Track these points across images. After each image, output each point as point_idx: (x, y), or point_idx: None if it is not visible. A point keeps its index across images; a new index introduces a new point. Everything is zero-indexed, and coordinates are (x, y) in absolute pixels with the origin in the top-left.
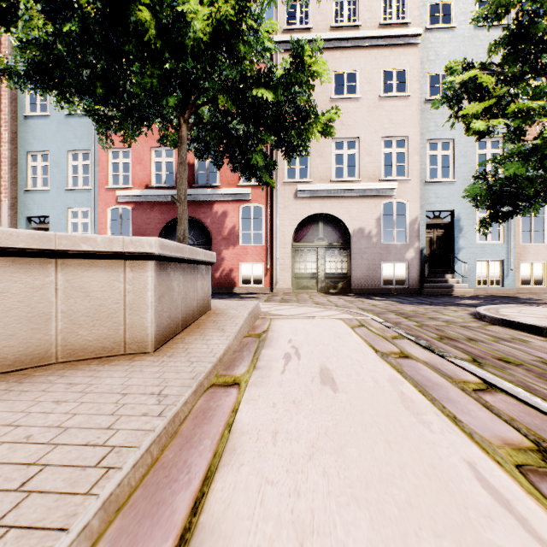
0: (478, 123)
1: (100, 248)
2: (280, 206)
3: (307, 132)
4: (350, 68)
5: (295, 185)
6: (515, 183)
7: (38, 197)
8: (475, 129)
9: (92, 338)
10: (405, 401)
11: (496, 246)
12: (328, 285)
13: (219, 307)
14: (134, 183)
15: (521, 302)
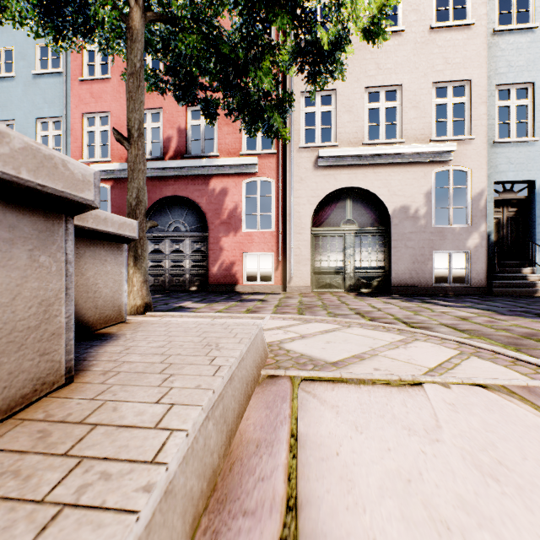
0: None
1: None
2: (295, 179)
3: (353, 2)
4: None
5: (315, 151)
6: None
7: None
8: None
9: None
10: None
11: None
12: (359, 282)
13: (128, 357)
14: (113, 155)
15: None
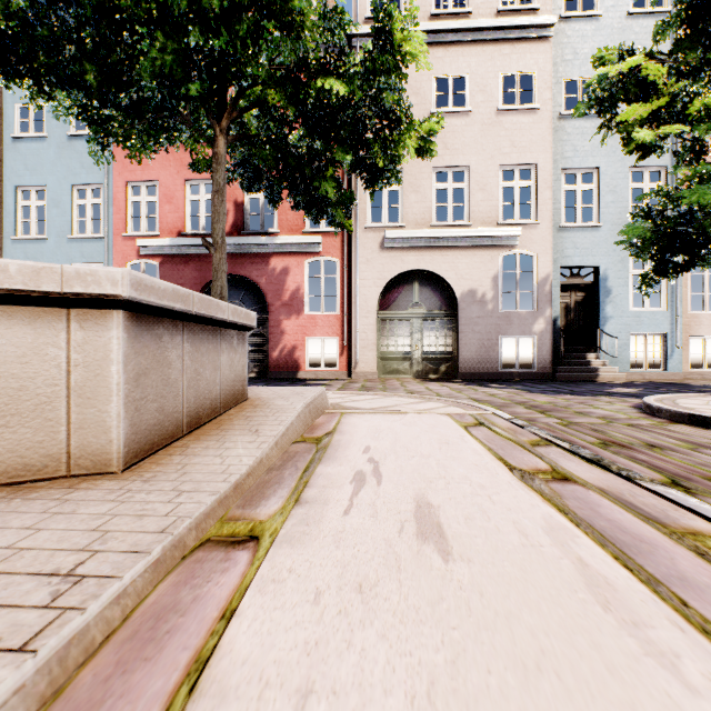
0: (643, 132)
1: (15, 284)
2: (361, 260)
3: (397, 147)
4: (457, 71)
5: (381, 232)
6: (692, 221)
7: (32, 248)
8: (638, 142)
9: (3, 449)
10: (595, 585)
11: (656, 315)
12: (427, 367)
13: (262, 396)
14: (162, 229)
15: (698, 390)
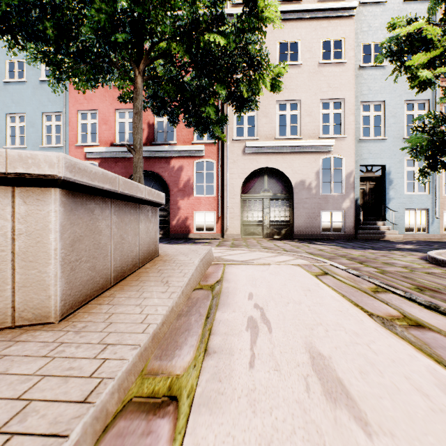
0: (425, 72)
1: None
2: (230, 161)
3: (258, 82)
4: (293, 38)
5: (243, 143)
6: None
7: None
8: (421, 79)
9: None
10: None
11: (422, 197)
12: (273, 231)
13: (168, 252)
14: (100, 141)
15: None
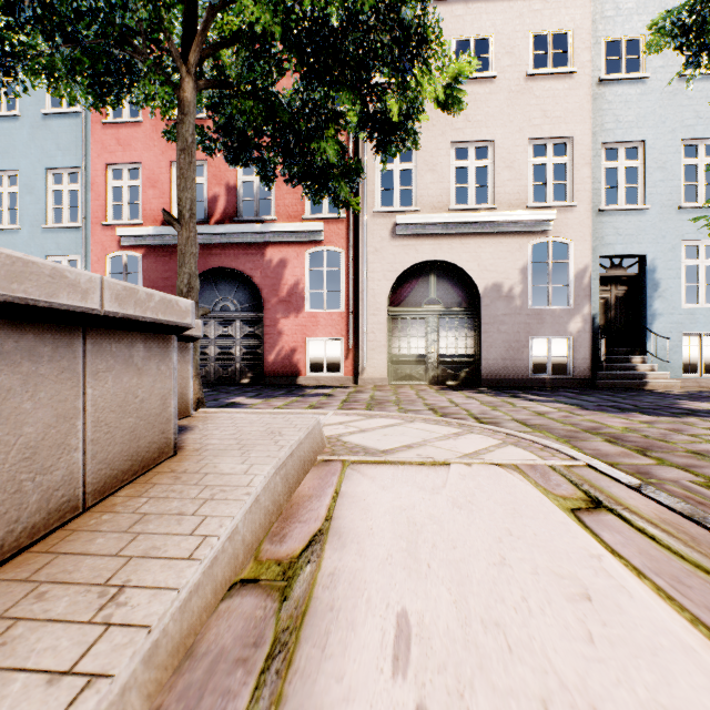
0: None
1: None
2: (369, 249)
3: (419, 85)
4: (480, 31)
5: (392, 217)
6: None
7: (3, 239)
8: None
9: None
10: None
11: None
12: (444, 373)
13: (210, 441)
14: (145, 217)
15: None
